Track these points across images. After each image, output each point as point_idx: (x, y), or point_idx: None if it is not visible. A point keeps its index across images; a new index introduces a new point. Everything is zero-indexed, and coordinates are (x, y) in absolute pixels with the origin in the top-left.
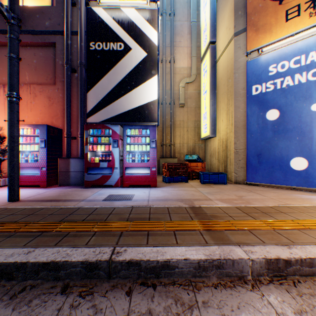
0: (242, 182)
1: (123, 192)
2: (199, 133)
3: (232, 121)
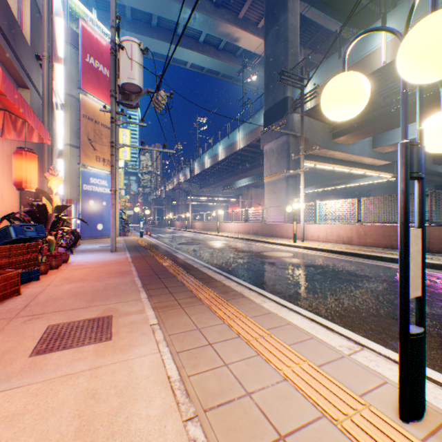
0: None
1: (94, 247)
2: None
3: None
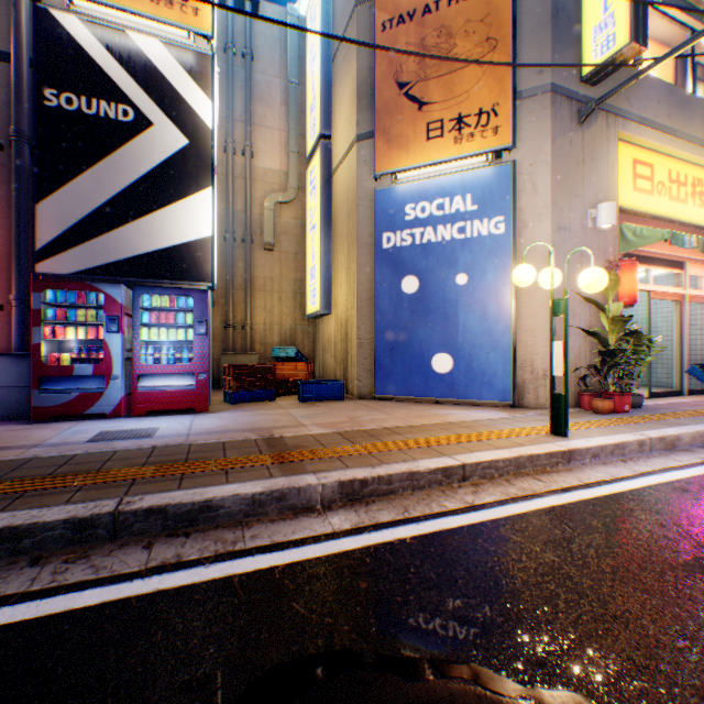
0: (370, 397)
1: (133, 425)
2: (304, 305)
3: (355, 289)
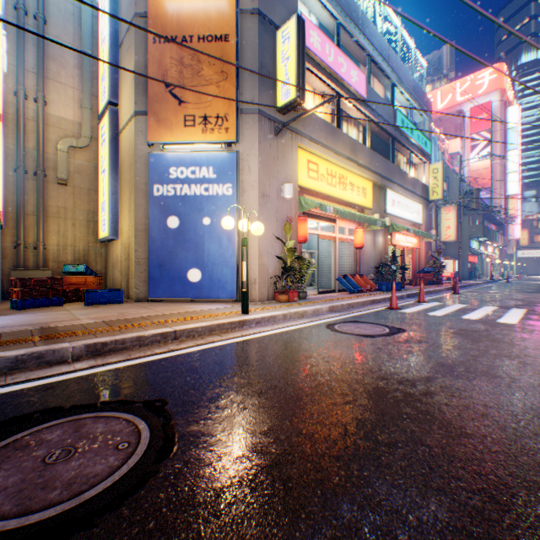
0: (146, 300)
1: None
2: (97, 231)
3: (135, 223)
